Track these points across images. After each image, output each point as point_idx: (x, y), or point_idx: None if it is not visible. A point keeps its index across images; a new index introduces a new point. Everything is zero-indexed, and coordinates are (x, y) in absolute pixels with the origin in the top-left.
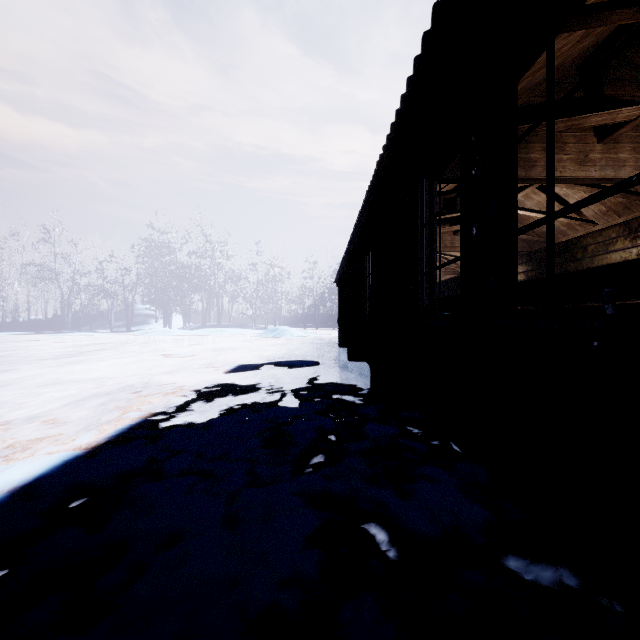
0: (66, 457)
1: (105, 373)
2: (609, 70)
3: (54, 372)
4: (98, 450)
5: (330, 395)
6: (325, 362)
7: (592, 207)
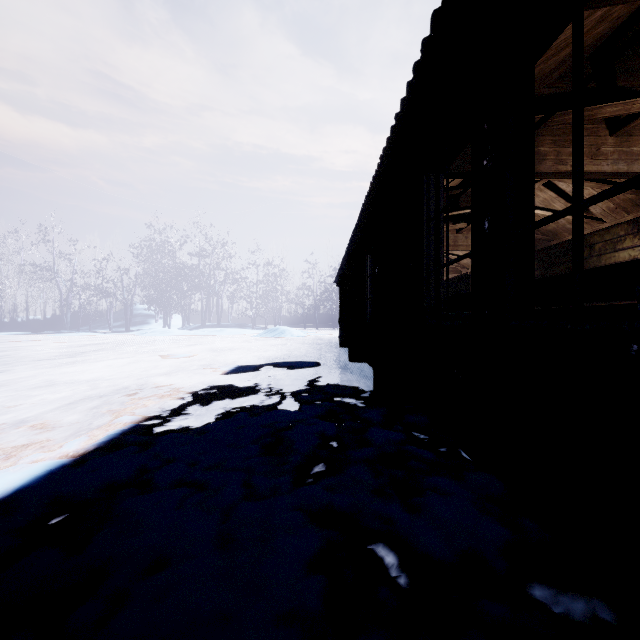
0: (50, 466)
1: (100, 374)
2: (622, 60)
3: (48, 373)
4: (86, 458)
5: (331, 398)
6: (326, 363)
7: (600, 204)
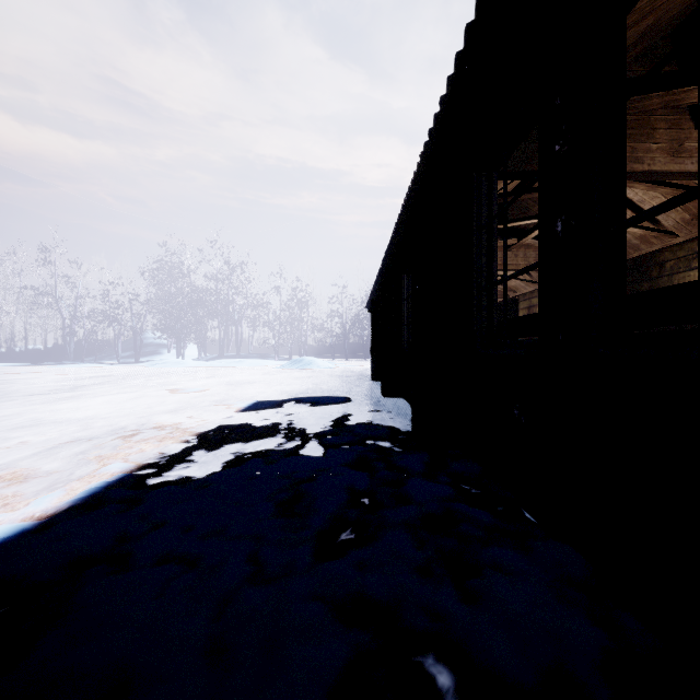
0: (5, 534)
1: (97, 412)
2: None
3: (38, 410)
4: (54, 521)
5: (362, 440)
6: (356, 398)
7: (673, 215)
